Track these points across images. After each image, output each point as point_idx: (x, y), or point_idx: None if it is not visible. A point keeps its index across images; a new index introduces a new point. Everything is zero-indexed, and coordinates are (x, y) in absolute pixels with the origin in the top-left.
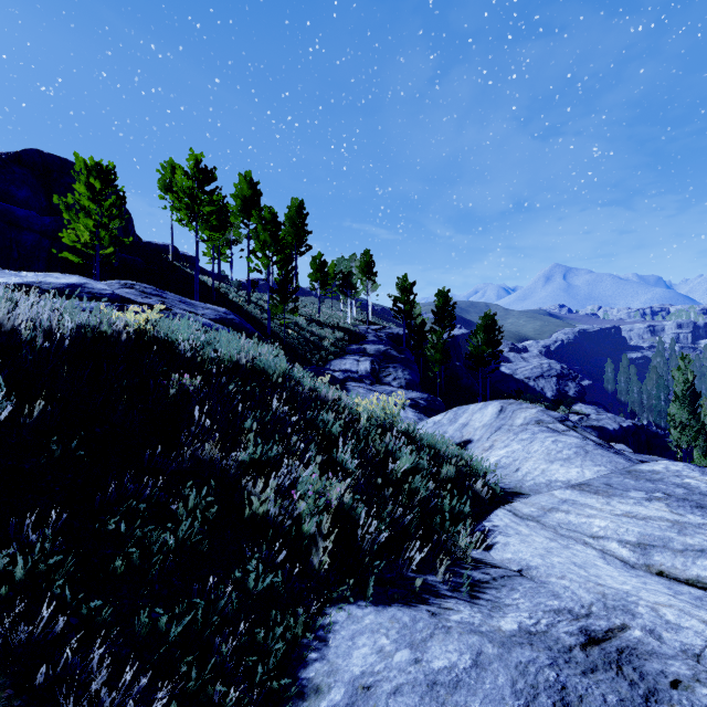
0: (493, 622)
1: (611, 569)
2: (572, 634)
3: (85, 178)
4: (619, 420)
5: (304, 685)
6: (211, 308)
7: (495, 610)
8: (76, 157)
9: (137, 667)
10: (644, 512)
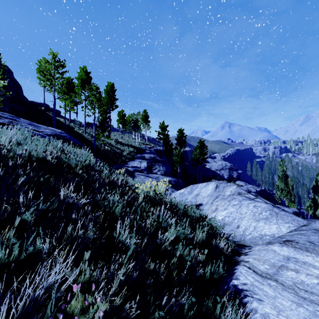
0: None
1: None
2: None
3: None
4: (255, 188)
5: None
6: (50, 129)
7: None
8: None
9: None
10: None
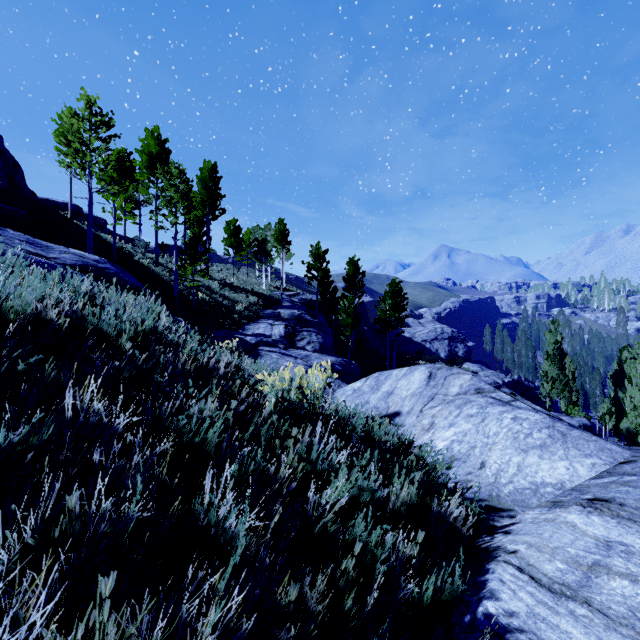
0: None
1: None
2: None
3: None
4: (501, 376)
5: None
6: (74, 253)
7: None
8: None
9: None
10: None
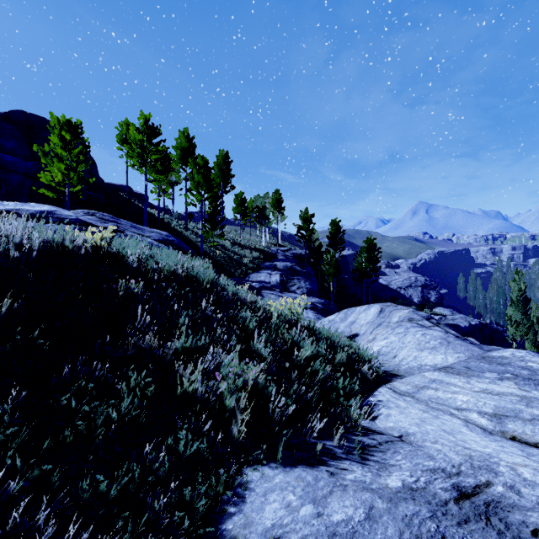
0: (381, 480)
1: (474, 435)
2: (447, 490)
3: (58, 131)
4: (469, 319)
5: (224, 536)
6: (156, 232)
7: (382, 469)
8: (51, 115)
9: (80, 523)
10: (498, 389)
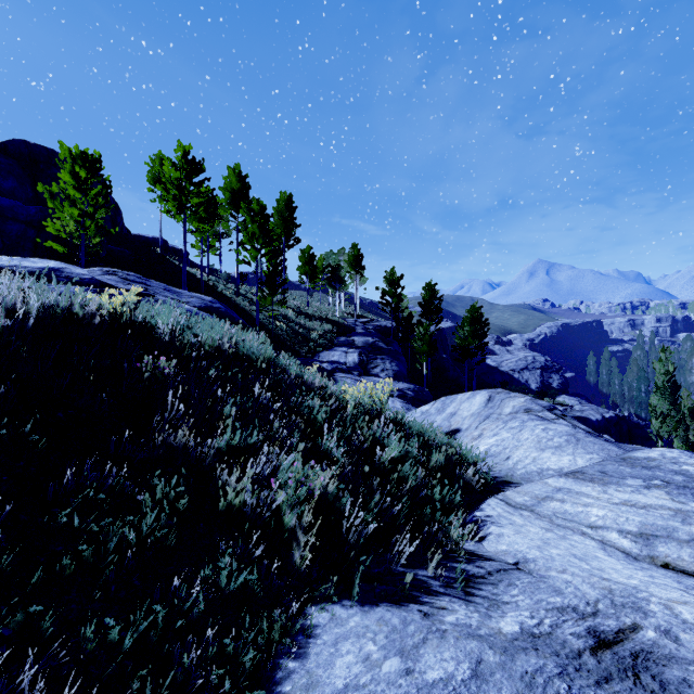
0: (492, 623)
1: (613, 561)
2: (580, 636)
3: (70, 166)
4: (601, 411)
5: None
6: (196, 297)
7: (493, 608)
8: (61, 145)
9: (80, 686)
10: (644, 500)
